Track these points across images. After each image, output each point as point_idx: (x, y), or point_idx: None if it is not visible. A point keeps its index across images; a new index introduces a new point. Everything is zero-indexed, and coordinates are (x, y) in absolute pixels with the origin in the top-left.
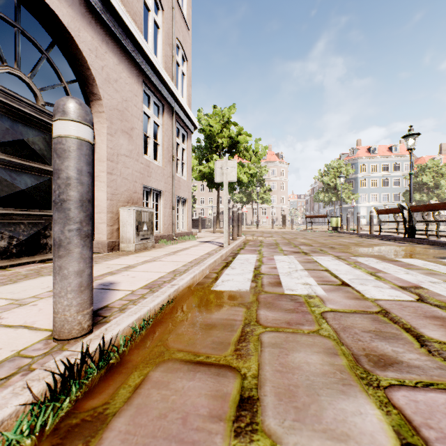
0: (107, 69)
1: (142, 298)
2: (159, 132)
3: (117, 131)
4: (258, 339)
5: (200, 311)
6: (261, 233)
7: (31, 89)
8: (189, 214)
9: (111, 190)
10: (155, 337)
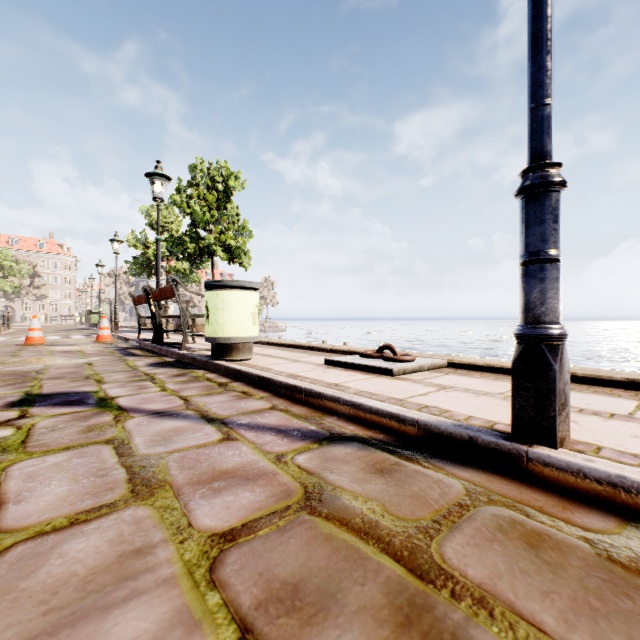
0: None
1: None
2: None
3: None
4: None
5: None
6: None
7: None
8: None
9: None
10: None
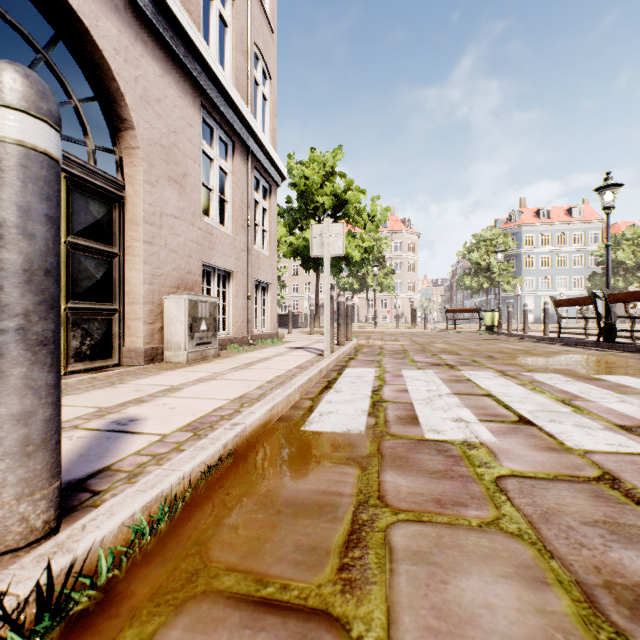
0: (144, 82)
1: (176, 451)
2: (228, 183)
3: (160, 178)
4: (385, 541)
5: (278, 475)
6: (381, 335)
7: None
8: (273, 307)
9: (151, 269)
10: (188, 534)
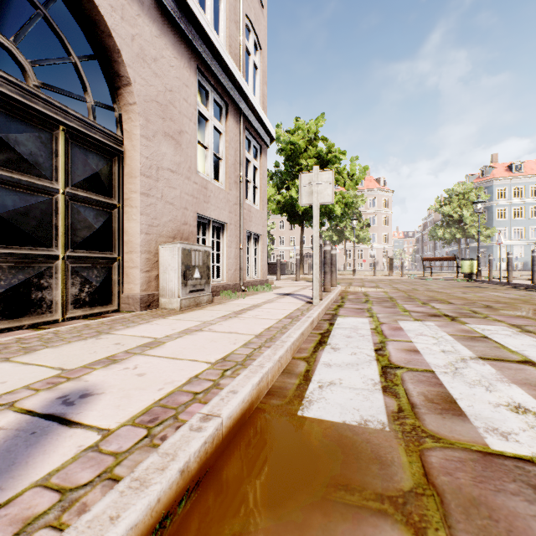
0: (141, 40)
1: (103, 481)
2: (222, 142)
3: (157, 133)
4: None
5: None
6: (361, 282)
7: (16, 60)
8: (263, 256)
9: (148, 219)
10: None
